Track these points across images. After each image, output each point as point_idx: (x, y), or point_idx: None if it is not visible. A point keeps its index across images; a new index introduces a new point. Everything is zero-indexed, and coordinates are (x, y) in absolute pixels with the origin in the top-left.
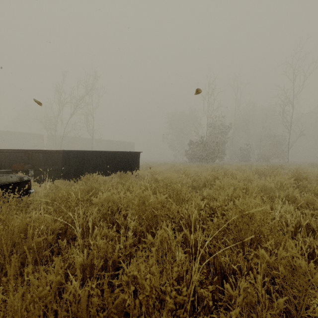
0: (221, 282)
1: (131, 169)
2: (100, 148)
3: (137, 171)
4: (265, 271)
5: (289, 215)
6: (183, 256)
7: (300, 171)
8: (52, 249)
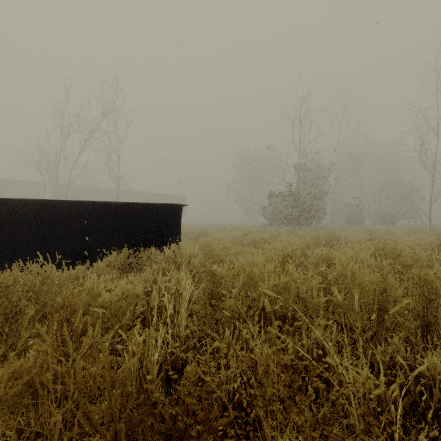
0: None
1: (164, 240)
2: None
3: (173, 246)
4: None
5: None
6: None
7: None
8: None
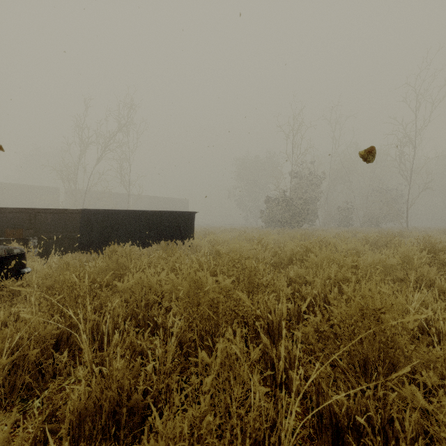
0: (332, 441)
1: (183, 237)
2: (140, 208)
3: (191, 239)
4: (417, 426)
5: (430, 311)
6: (262, 390)
7: (433, 240)
8: (43, 369)
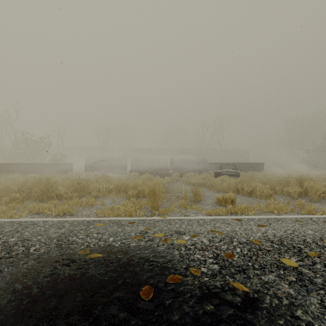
0: None
1: (260, 170)
2: (219, 156)
3: (263, 171)
4: None
5: None
6: None
7: None
8: None
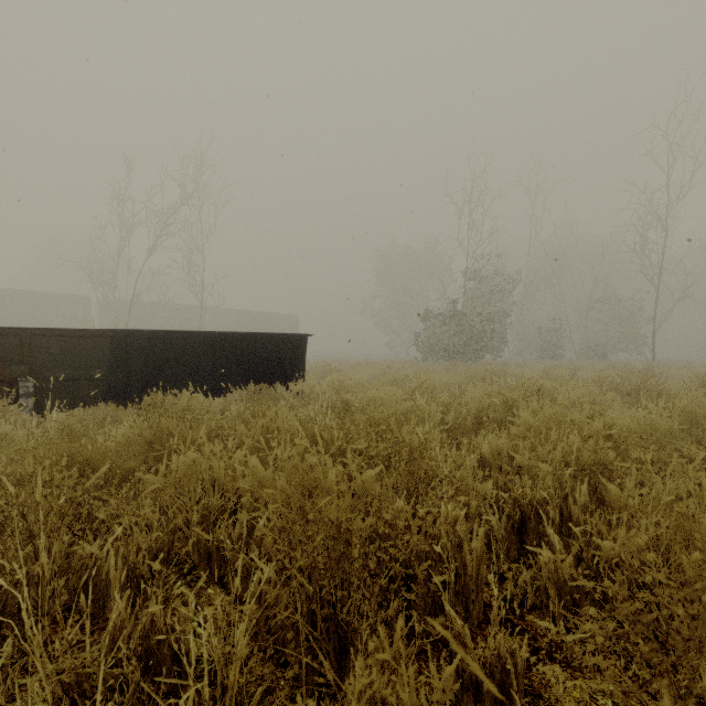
0: None
1: (286, 376)
2: (221, 329)
3: (300, 382)
4: None
5: None
6: None
7: None
8: None
